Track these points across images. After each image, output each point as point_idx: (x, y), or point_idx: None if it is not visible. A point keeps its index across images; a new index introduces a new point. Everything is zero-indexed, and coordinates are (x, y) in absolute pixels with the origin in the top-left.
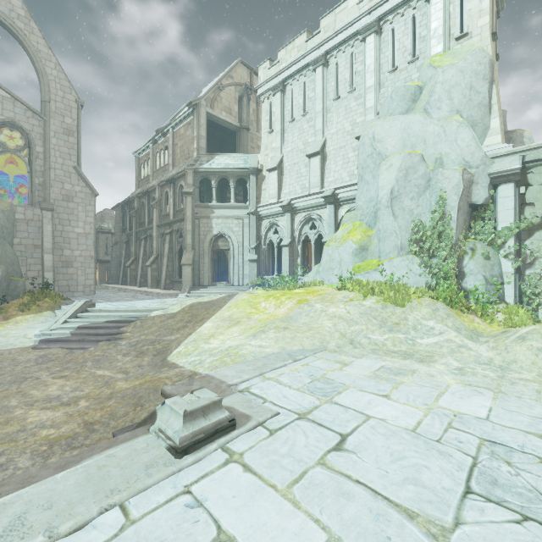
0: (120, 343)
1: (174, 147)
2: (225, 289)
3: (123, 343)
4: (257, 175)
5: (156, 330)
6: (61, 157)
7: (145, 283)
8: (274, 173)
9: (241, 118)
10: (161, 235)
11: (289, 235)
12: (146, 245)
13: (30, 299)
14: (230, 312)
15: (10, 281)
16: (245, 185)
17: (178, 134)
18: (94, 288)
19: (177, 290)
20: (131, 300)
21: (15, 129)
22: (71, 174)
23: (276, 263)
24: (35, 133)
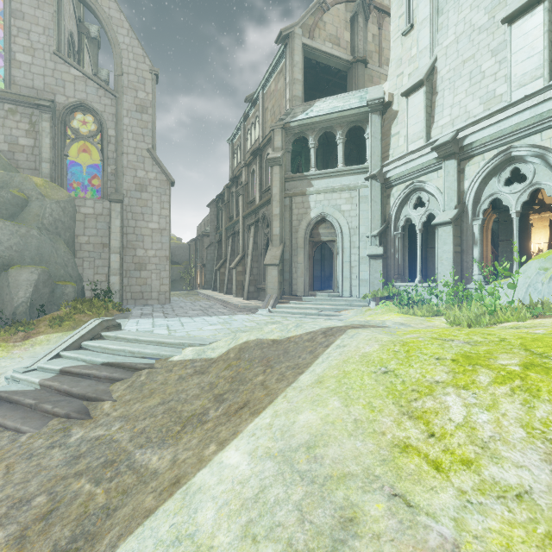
0: (70, 435)
1: (264, 113)
2: (328, 302)
3: (73, 437)
4: (381, 114)
5: (149, 410)
6: (134, 139)
7: (232, 289)
8: (418, 94)
9: (355, 48)
10: (247, 227)
11: (451, 204)
12: (234, 242)
13: (70, 310)
14: (317, 418)
15: (56, 287)
16: (360, 148)
17: (268, 93)
18: (169, 295)
19: (262, 302)
20: (193, 315)
21: (88, 113)
22: (145, 159)
23: (419, 260)
24: (107, 114)
